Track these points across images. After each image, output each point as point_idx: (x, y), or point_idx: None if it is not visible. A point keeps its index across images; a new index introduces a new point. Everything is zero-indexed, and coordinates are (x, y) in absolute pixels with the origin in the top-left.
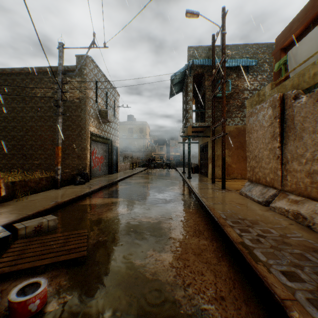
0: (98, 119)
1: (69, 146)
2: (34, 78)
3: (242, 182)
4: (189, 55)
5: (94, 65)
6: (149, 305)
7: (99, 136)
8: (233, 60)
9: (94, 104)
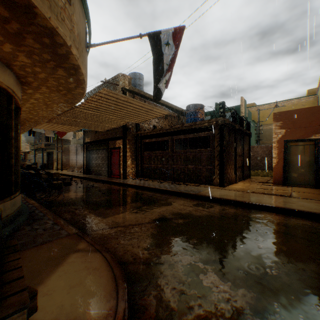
0: None
1: None
2: None
3: None
4: None
5: None
6: None
7: None
8: None
9: None
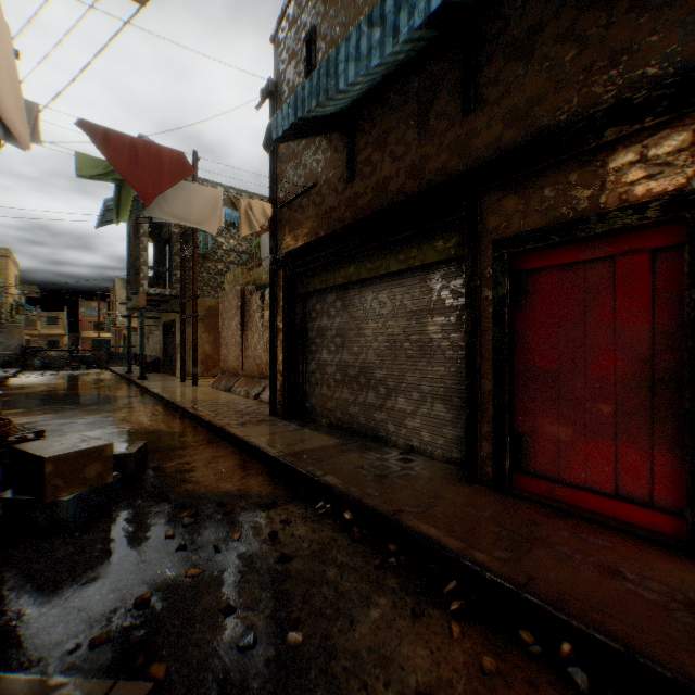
0: None
1: None
2: None
3: None
4: None
5: None
6: (123, 435)
7: None
8: None
9: None
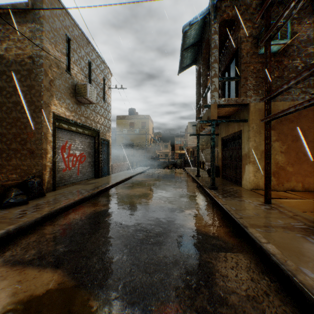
0: (72, 96)
1: (17, 136)
2: None
3: None
4: None
5: (64, 12)
6: None
7: (74, 124)
8: None
9: (64, 72)
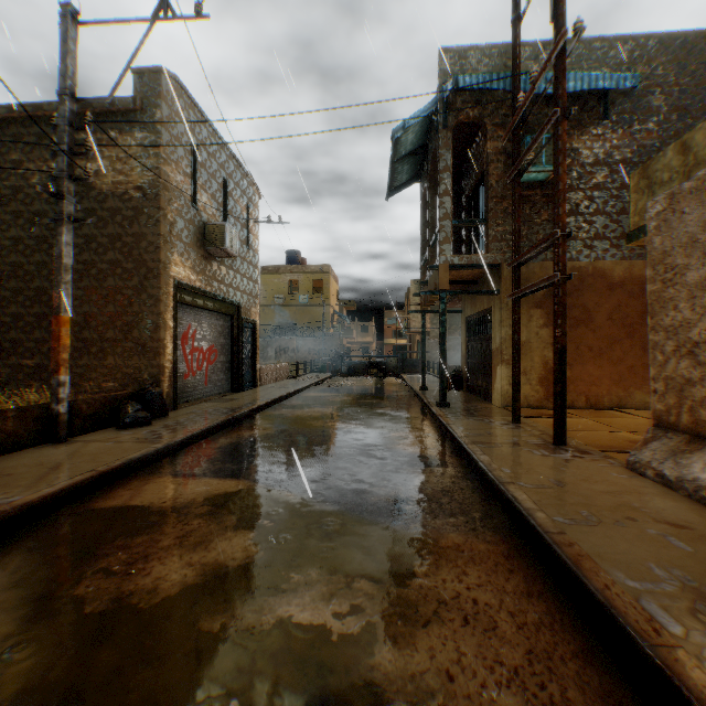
0: (198, 247)
1: (115, 318)
2: (22, 134)
3: (598, 418)
4: (443, 71)
5: (188, 103)
6: None
7: (202, 294)
8: (569, 75)
9: (188, 207)
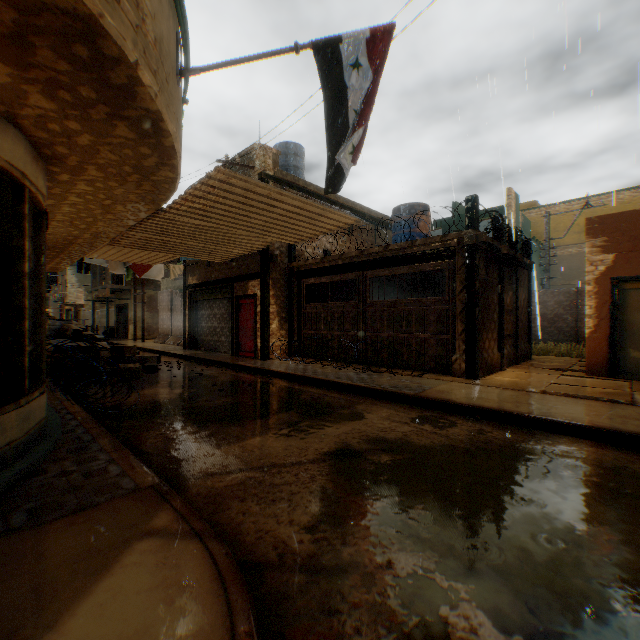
0: None
1: None
2: None
3: None
4: None
5: None
6: None
7: None
8: None
9: None
